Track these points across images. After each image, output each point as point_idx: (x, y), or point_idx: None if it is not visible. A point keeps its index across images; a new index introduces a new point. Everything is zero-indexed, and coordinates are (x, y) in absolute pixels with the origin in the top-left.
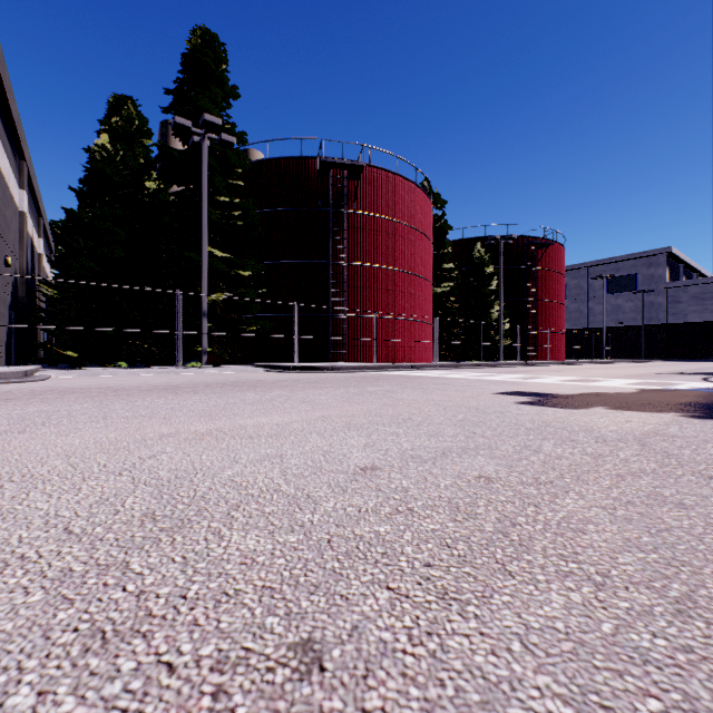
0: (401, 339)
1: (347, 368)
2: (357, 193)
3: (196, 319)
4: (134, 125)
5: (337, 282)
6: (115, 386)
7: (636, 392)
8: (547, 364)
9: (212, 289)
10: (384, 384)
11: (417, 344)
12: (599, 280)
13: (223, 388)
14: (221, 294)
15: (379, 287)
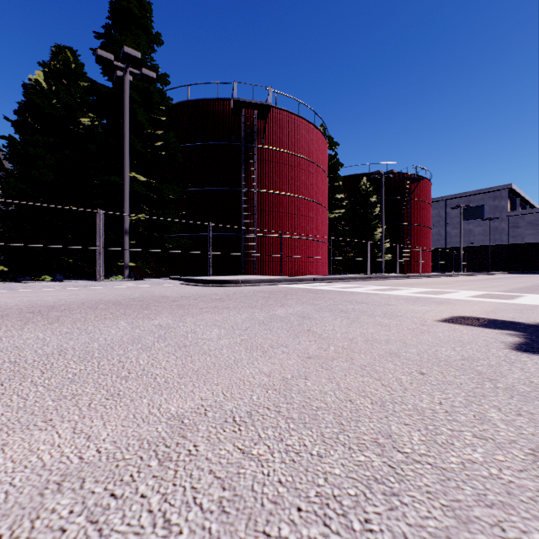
0: (302, 255)
1: (255, 281)
2: (265, 130)
3: (121, 237)
4: (71, 69)
5: (248, 206)
6: None
7: None
8: (425, 277)
9: (137, 210)
10: (295, 303)
11: (315, 260)
12: (455, 210)
13: (104, 310)
14: (144, 215)
15: (284, 212)
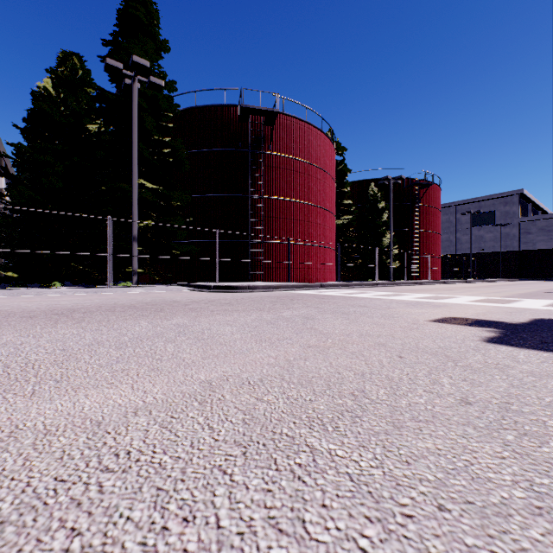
0: (310, 262)
1: (263, 287)
2: (272, 136)
3: (129, 243)
4: (78, 75)
5: (255, 213)
6: (9, 309)
7: None
8: (433, 283)
9: (144, 217)
10: (300, 307)
11: (323, 266)
12: (465, 215)
13: (123, 312)
14: (151, 222)
15: (291, 218)
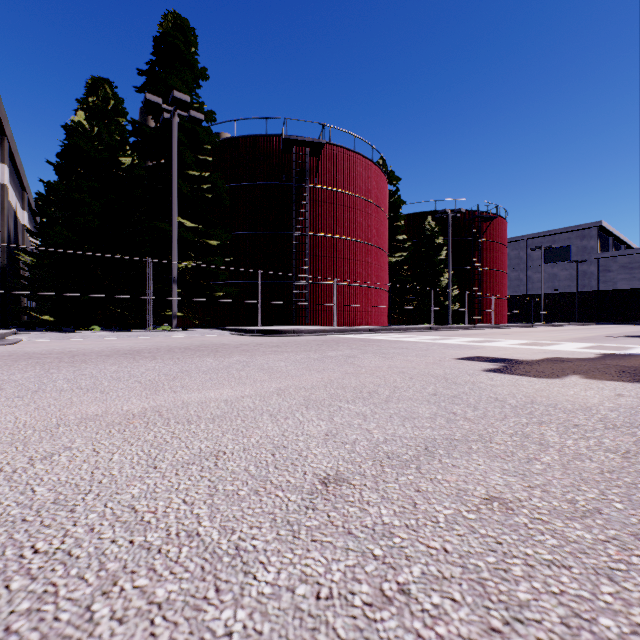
0: (359, 304)
1: (308, 331)
2: (318, 169)
3: (167, 285)
4: (110, 104)
5: (299, 251)
6: (77, 350)
7: (598, 357)
8: (493, 328)
9: (182, 257)
10: (345, 349)
11: (373, 309)
12: (537, 251)
13: (184, 352)
14: (190, 262)
15: (338, 256)
